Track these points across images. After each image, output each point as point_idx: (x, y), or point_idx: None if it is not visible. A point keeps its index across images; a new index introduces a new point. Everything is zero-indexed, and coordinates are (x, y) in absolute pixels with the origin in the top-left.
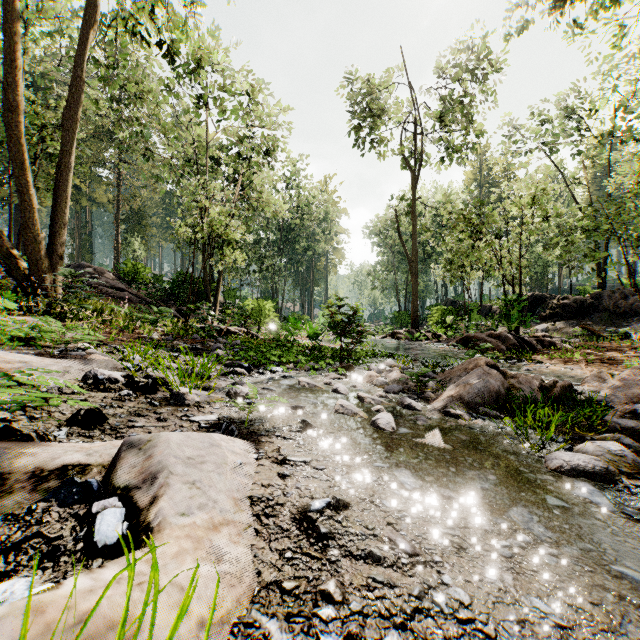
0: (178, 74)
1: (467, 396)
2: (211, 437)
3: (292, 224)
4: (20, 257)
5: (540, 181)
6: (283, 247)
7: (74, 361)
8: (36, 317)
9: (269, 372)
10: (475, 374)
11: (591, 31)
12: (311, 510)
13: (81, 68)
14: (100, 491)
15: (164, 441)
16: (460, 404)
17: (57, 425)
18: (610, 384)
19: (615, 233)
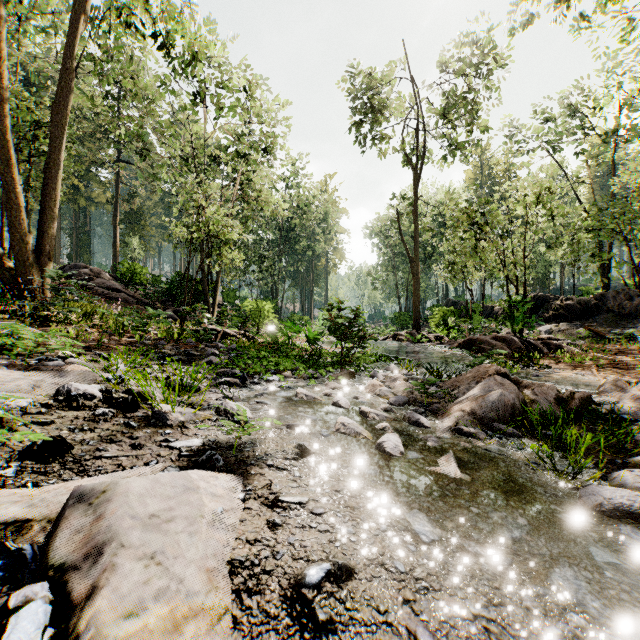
0: (175, 71)
1: (479, 410)
2: (187, 477)
3: (292, 224)
4: (7, 258)
5: (545, 180)
6: (283, 247)
7: (48, 374)
8: (9, 324)
9: (265, 381)
10: (486, 385)
11: (598, 26)
12: (306, 583)
13: (72, 61)
14: (36, 562)
15: (121, 493)
16: (472, 420)
17: (8, 458)
18: (630, 394)
19: (621, 233)
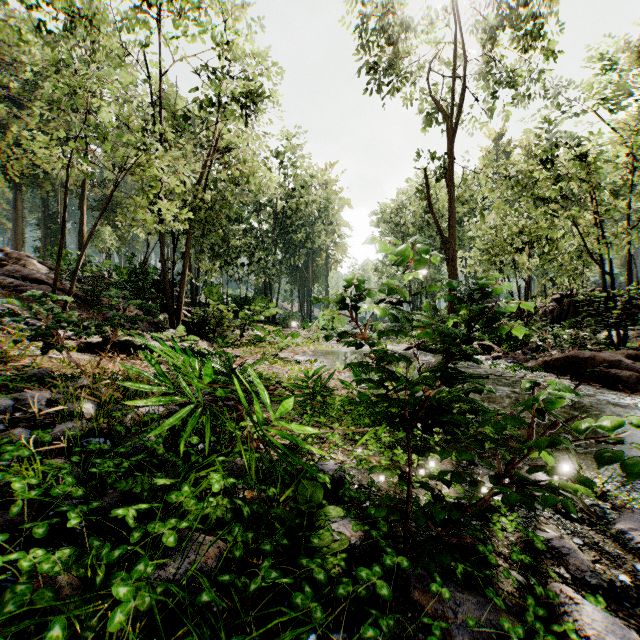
0: None
1: None
2: None
3: (288, 212)
4: None
5: None
6: (277, 237)
7: None
8: None
9: None
10: None
11: None
12: None
13: None
14: None
15: None
16: None
17: None
18: None
19: None
